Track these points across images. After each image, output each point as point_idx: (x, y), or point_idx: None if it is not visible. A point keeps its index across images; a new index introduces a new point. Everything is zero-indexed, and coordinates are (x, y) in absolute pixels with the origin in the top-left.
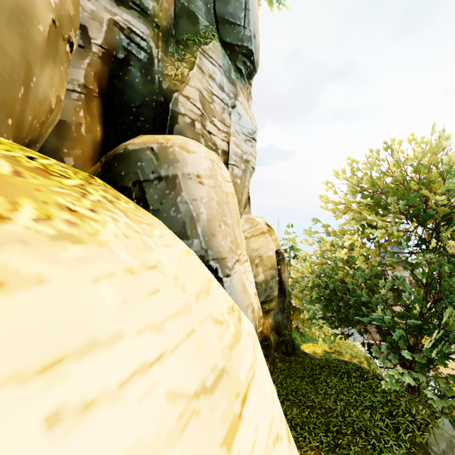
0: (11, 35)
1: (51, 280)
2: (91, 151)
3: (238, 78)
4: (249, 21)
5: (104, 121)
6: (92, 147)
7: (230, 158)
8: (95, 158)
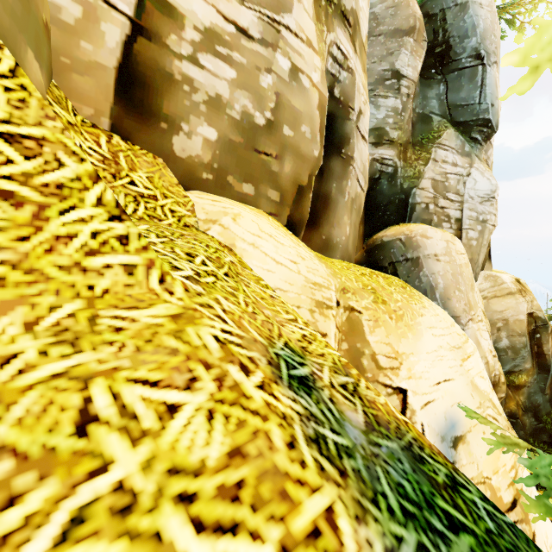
0: (357, 219)
1: (426, 315)
2: (358, 243)
3: (473, 147)
4: (486, 95)
5: (364, 220)
6: (359, 240)
7: (464, 223)
8: (360, 247)
